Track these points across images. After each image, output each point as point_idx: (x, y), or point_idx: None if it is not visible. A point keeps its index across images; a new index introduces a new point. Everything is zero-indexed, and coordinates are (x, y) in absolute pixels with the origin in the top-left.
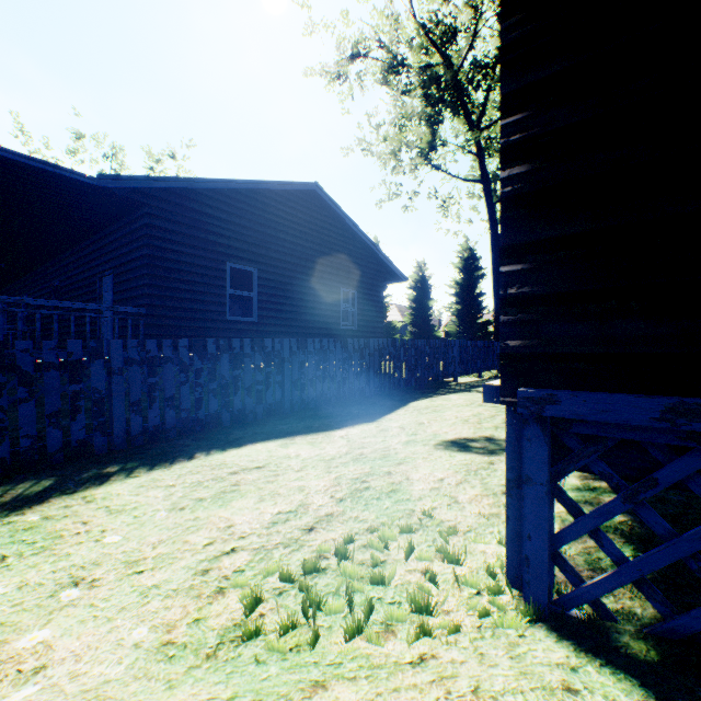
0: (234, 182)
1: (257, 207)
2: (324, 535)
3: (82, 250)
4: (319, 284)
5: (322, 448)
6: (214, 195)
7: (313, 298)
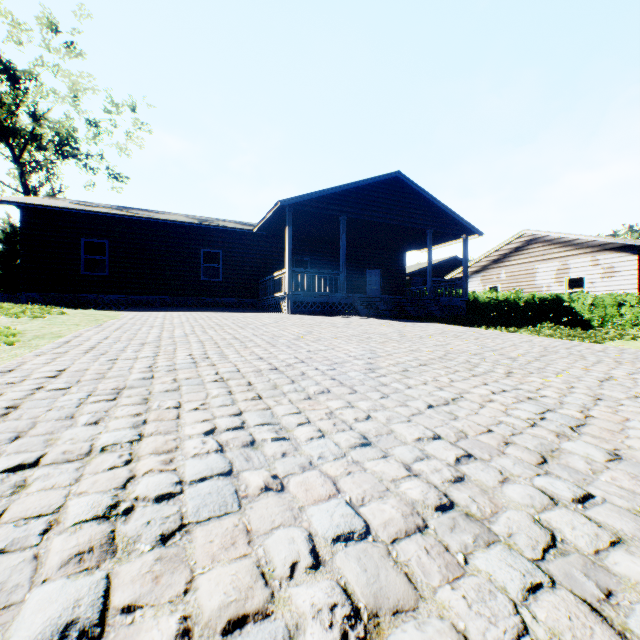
0: None
1: None
2: None
3: None
4: None
5: None
6: None
7: None
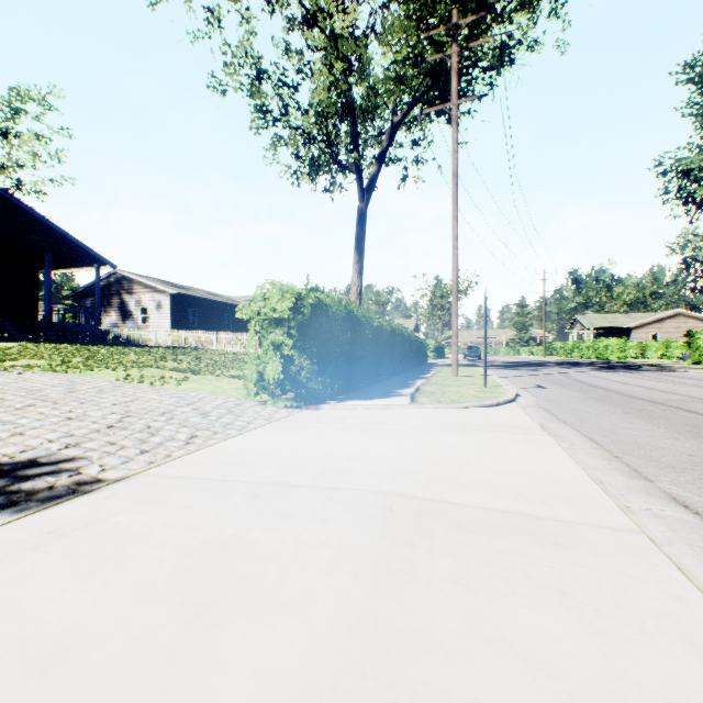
0: None
1: None
2: None
3: None
4: None
5: None
6: None
7: None
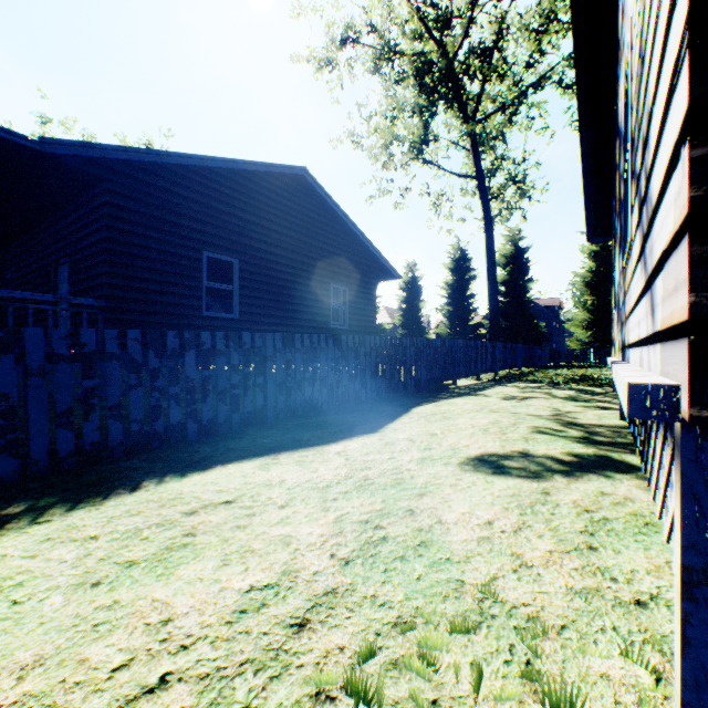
0: (211, 159)
1: (238, 191)
2: (324, 638)
3: (36, 236)
4: (307, 279)
5: (314, 470)
6: (187, 174)
7: (301, 294)
